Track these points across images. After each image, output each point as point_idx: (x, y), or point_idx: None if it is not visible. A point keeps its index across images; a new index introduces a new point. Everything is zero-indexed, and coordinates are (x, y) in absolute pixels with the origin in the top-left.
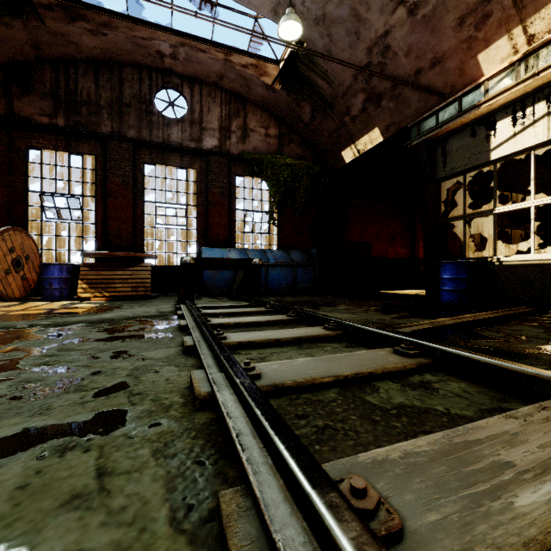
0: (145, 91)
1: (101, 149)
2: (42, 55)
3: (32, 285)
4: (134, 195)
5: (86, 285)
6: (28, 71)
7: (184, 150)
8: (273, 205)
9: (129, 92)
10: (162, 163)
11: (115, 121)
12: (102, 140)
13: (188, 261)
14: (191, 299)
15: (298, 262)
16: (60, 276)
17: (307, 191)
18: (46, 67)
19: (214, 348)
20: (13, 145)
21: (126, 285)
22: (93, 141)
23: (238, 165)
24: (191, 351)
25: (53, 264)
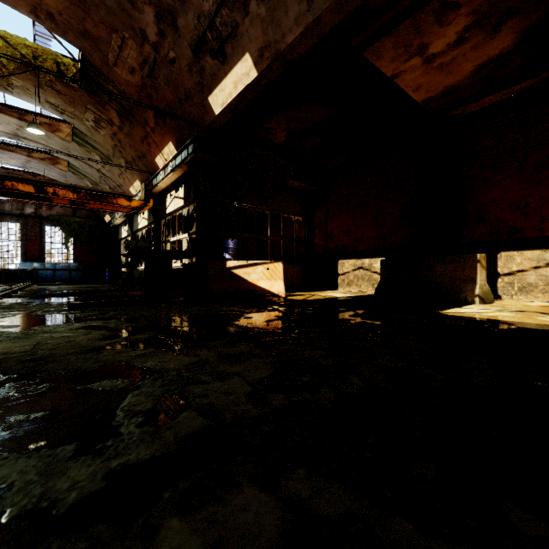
0: None
1: None
2: None
3: None
4: None
5: None
6: None
7: (13, 215)
8: (67, 241)
9: None
10: None
11: None
12: None
13: None
14: (1, 282)
15: (72, 268)
16: None
17: (89, 234)
18: None
19: None
20: None
21: None
22: None
23: (47, 221)
24: None
25: None
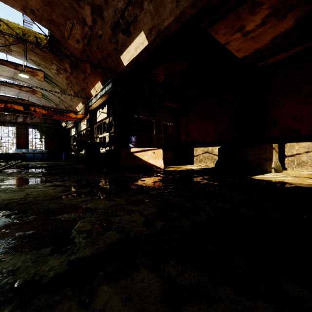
0: None
1: None
2: None
3: None
4: None
5: None
6: None
7: (11, 122)
8: (41, 137)
9: None
10: (3, 126)
11: None
12: None
13: (3, 153)
14: (5, 160)
15: (44, 152)
16: None
17: (53, 133)
18: None
19: None
20: None
21: None
22: None
23: (30, 126)
24: None
25: None
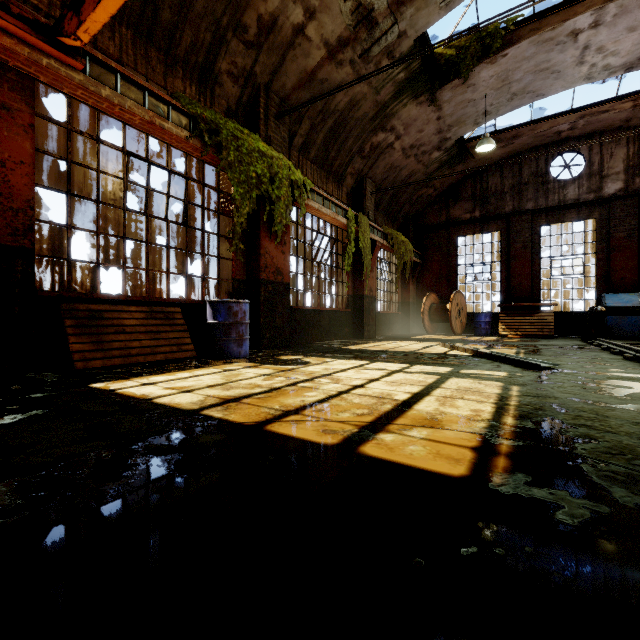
0: (541, 166)
1: (504, 225)
2: (467, 174)
3: (463, 326)
4: (531, 254)
5: (504, 326)
6: (458, 188)
7: (581, 204)
8: None
9: (527, 173)
10: (557, 222)
11: (515, 200)
12: (505, 218)
13: (598, 309)
14: (601, 337)
15: None
16: (486, 320)
17: None
18: (468, 180)
19: (634, 348)
20: (449, 238)
21: (533, 327)
22: (498, 221)
23: None
24: (618, 354)
25: (482, 313)
